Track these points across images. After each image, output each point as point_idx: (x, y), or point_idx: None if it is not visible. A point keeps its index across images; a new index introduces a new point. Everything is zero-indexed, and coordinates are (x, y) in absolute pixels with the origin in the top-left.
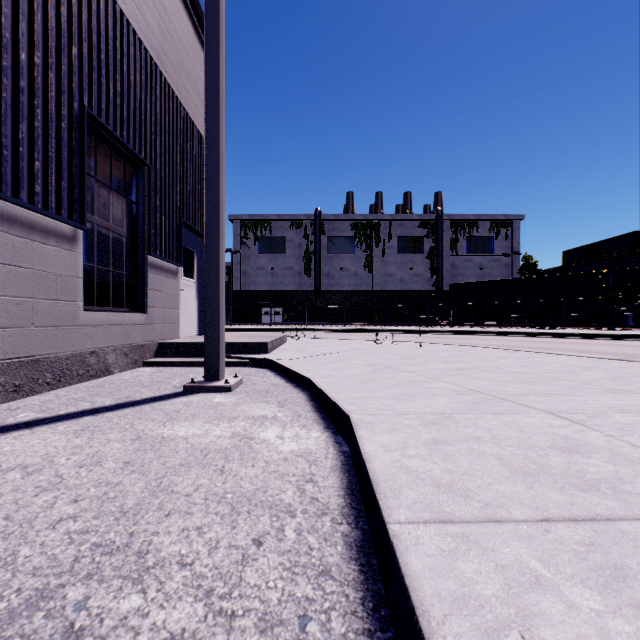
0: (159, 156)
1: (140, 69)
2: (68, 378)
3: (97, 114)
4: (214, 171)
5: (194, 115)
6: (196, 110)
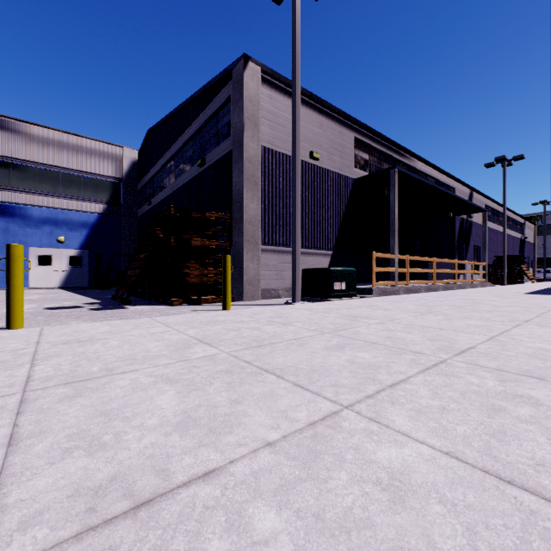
0: (529, 254)
1: (528, 245)
2: (526, 281)
3: (527, 255)
4: (544, 262)
5: (532, 241)
6: (532, 240)
